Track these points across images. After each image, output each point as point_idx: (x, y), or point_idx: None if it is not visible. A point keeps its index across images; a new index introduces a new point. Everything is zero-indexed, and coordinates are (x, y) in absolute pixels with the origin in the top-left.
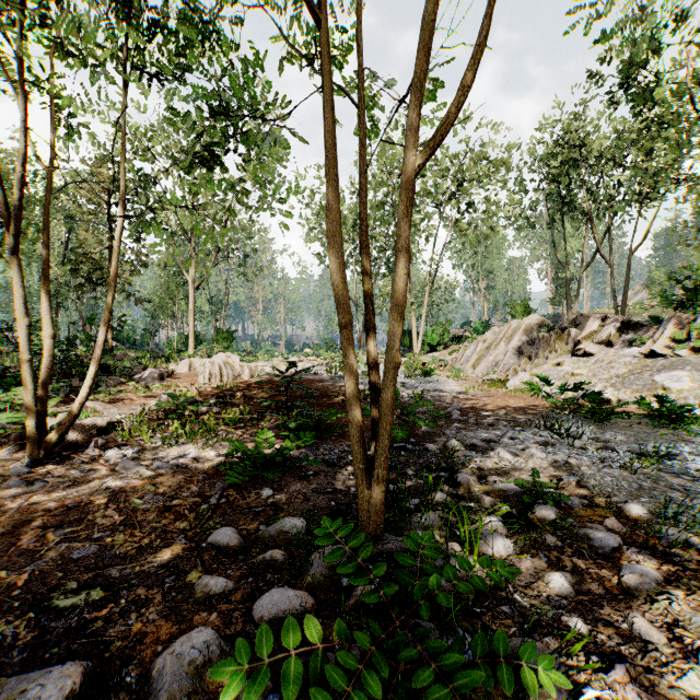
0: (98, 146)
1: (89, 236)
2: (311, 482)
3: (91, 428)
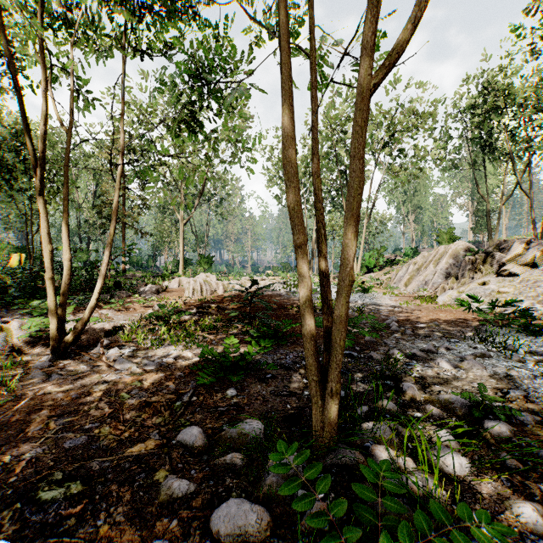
0: (115, 120)
1: (110, 188)
2: (269, 385)
3: (100, 331)
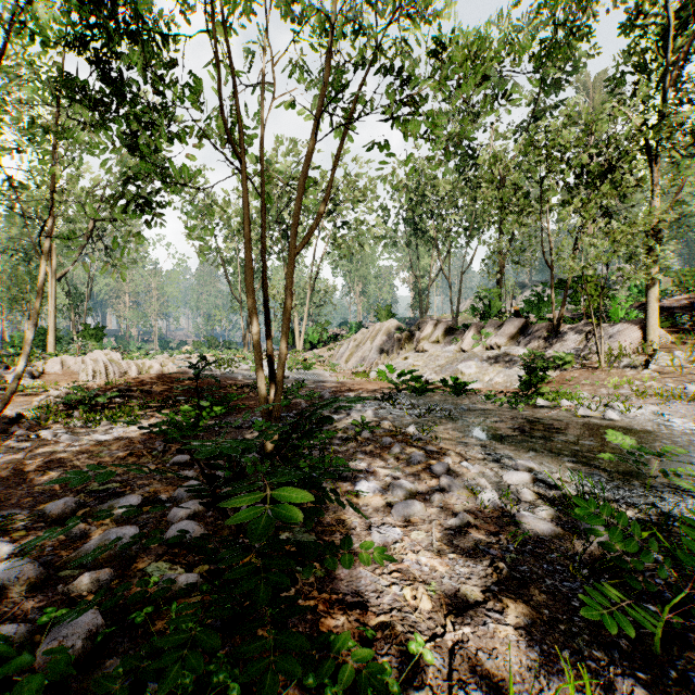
0: None
1: None
2: (226, 437)
3: (4, 418)
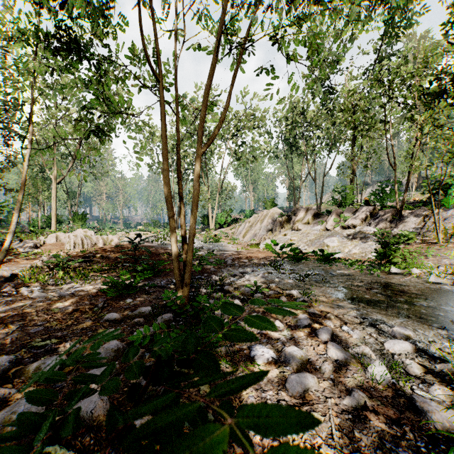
0: None
1: None
2: (152, 295)
3: (1, 277)
